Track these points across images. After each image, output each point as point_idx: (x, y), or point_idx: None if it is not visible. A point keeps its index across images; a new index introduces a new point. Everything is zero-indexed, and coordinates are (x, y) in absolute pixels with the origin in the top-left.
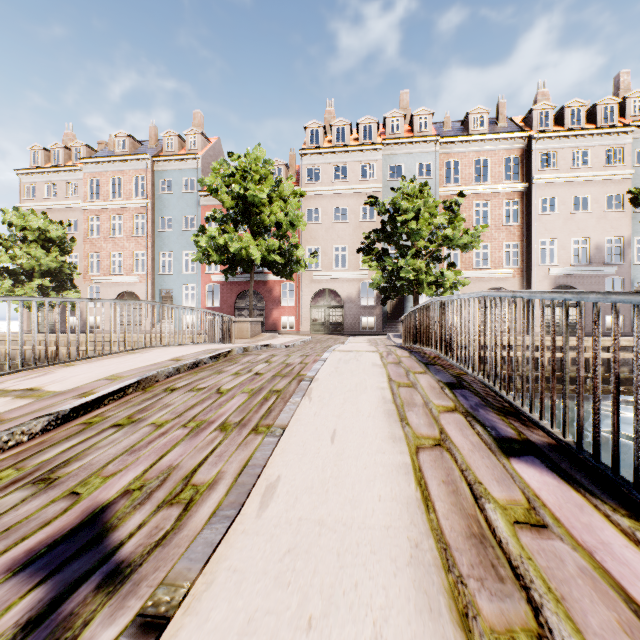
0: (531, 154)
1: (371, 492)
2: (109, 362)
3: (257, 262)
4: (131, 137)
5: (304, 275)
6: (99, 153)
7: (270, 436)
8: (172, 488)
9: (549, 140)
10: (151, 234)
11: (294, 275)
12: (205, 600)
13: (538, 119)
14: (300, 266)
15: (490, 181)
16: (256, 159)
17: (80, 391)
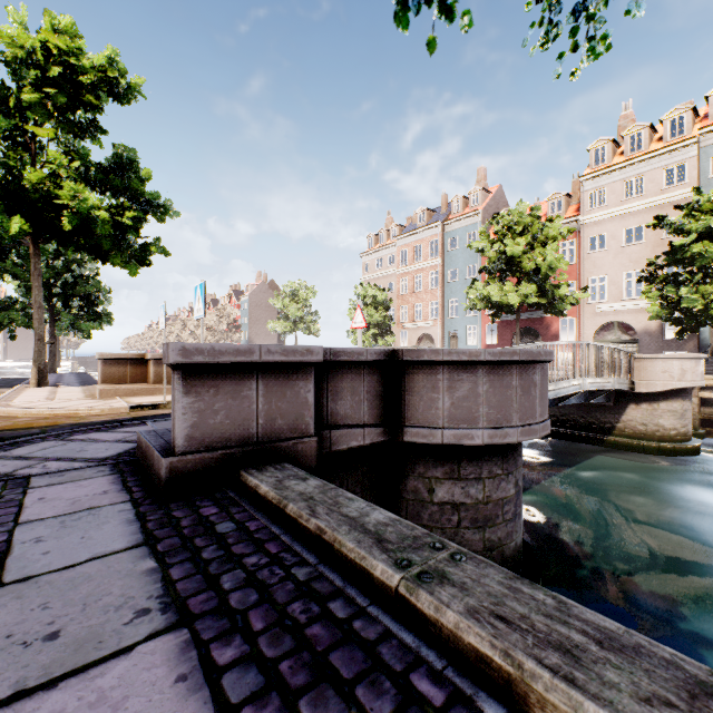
0: None
1: None
2: None
3: (515, 306)
4: (428, 210)
5: (585, 309)
6: (407, 228)
7: None
8: None
9: None
10: (441, 286)
11: (574, 309)
12: None
13: None
14: (565, 304)
15: None
16: (518, 213)
17: None
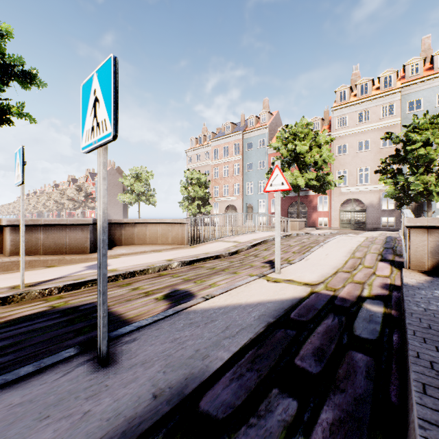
0: None
1: (332, 261)
2: (247, 236)
3: (302, 187)
4: (232, 123)
5: (334, 190)
6: (217, 135)
7: (307, 253)
8: (284, 259)
9: None
10: (242, 173)
11: (327, 190)
12: (296, 264)
13: None
14: (330, 186)
15: None
16: (301, 125)
17: (248, 242)
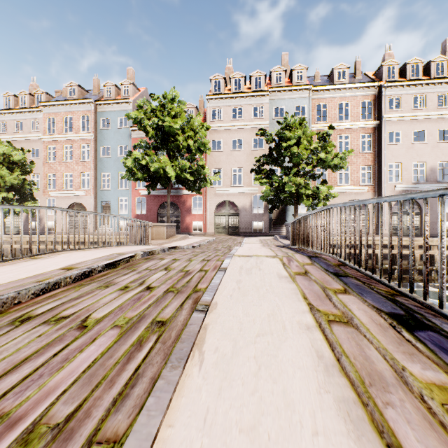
0: (381, 99)
1: None
2: None
3: (172, 179)
4: (79, 86)
5: (210, 190)
6: (55, 99)
7: None
8: None
9: (395, 88)
10: (94, 159)
11: (202, 190)
12: None
13: (386, 72)
14: (206, 183)
15: (350, 119)
16: (172, 99)
17: None
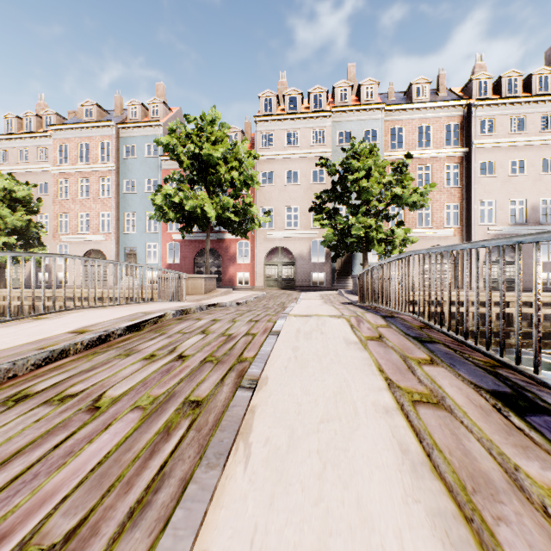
0: (471, 121)
1: None
2: None
3: (212, 220)
4: (98, 106)
5: (258, 234)
6: (68, 121)
7: None
8: None
9: (488, 107)
10: (116, 196)
11: (249, 234)
12: None
13: (477, 88)
14: (254, 224)
15: (432, 146)
16: (211, 121)
17: None
